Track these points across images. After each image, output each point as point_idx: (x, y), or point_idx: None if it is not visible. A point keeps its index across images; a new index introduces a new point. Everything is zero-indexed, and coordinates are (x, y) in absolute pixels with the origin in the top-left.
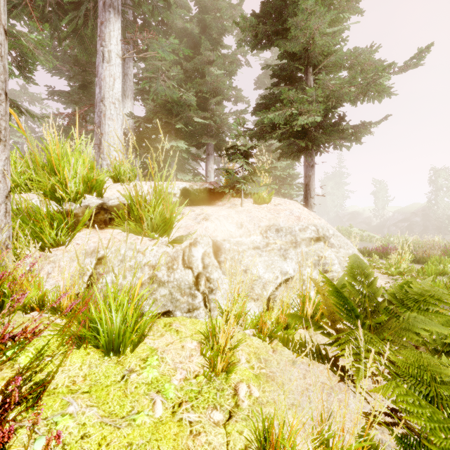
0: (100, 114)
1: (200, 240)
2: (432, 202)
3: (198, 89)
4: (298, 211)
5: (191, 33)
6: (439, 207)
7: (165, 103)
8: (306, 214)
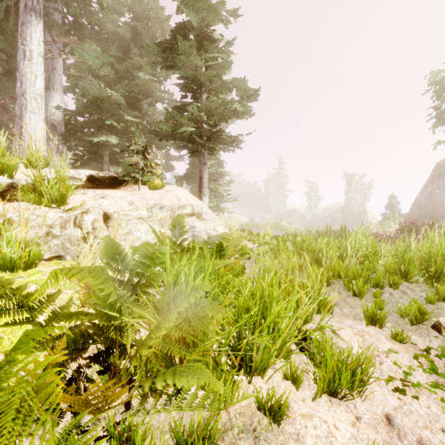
0: (22, 107)
1: (91, 210)
2: (348, 201)
3: (130, 90)
4: (183, 196)
5: (123, 37)
6: (353, 206)
7: (96, 99)
8: (188, 197)
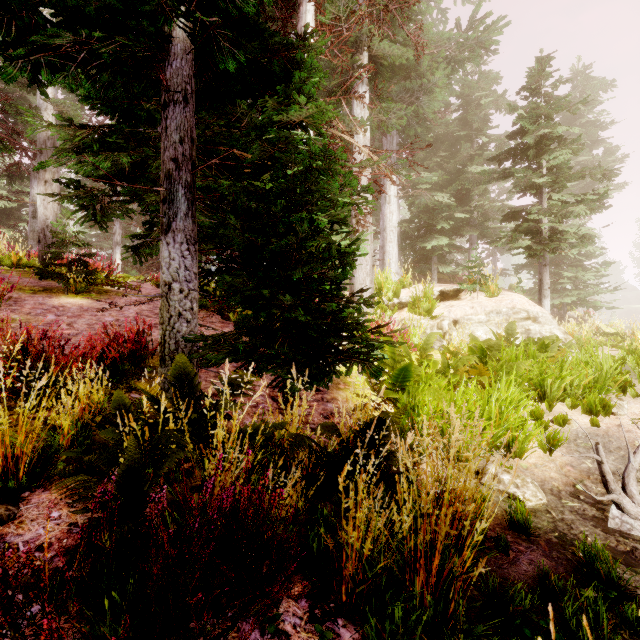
0: (383, 239)
1: (446, 317)
2: None
3: (459, 185)
4: (518, 301)
5: (452, 132)
6: None
7: (427, 205)
8: (524, 303)
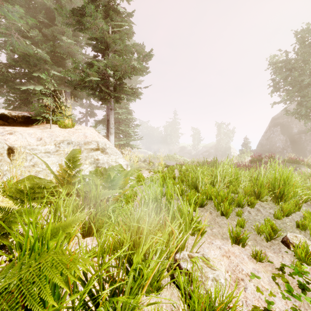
0: None
1: None
2: (219, 141)
3: (56, 50)
4: (90, 134)
5: (50, 8)
6: (222, 144)
7: (25, 55)
8: (95, 135)
